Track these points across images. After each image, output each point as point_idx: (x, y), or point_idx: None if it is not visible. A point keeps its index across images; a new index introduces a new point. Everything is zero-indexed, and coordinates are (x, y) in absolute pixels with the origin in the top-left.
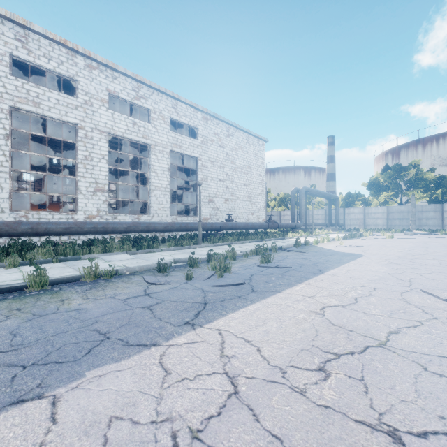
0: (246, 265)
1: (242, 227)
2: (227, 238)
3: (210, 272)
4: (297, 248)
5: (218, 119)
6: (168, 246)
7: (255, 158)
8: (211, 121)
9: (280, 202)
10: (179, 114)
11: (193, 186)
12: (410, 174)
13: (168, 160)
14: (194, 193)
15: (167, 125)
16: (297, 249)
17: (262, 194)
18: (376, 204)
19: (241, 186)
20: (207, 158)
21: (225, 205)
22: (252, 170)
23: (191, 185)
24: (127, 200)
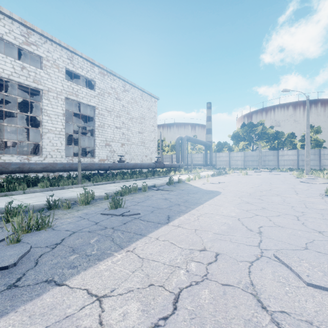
0: (92, 211)
1: (131, 167)
2: (112, 177)
3: (2, 235)
4: (168, 187)
5: (115, 75)
6: (41, 187)
7: (149, 112)
8: (108, 77)
9: (172, 148)
10: (75, 66)
11: (91, 132)
12: (258, 129)
13: (63, 106)
14: (92, 138)
15: (62, 74)
16: (168, 187)
17: (155, 141)
18: (237, 151)
19: (136, 133)
20: (104, 108)
21: (122, 149)
22: (146, 121)
23: (90, 130)
24: (14, 141)
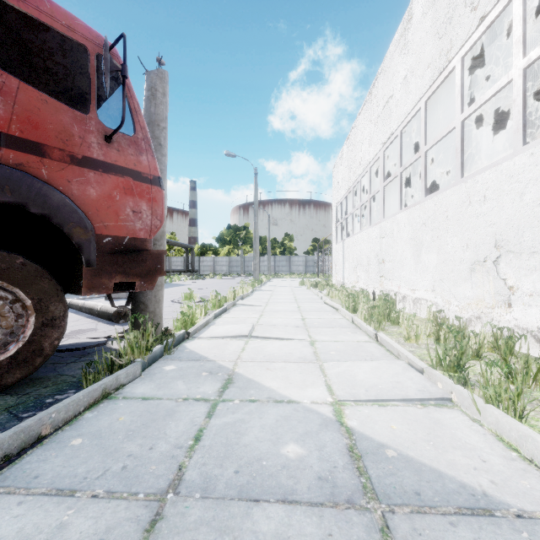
0: None
1: None
2: None
3: None
4: None
5: None
6: None
7: None
8: None
9: None
10: None
11: None
12: (242, 233)
13: None
14: None
15: None
16: None
17: None
18: (225, 254)
19: None
20: None
21: None
22: None
23: None
24: None
